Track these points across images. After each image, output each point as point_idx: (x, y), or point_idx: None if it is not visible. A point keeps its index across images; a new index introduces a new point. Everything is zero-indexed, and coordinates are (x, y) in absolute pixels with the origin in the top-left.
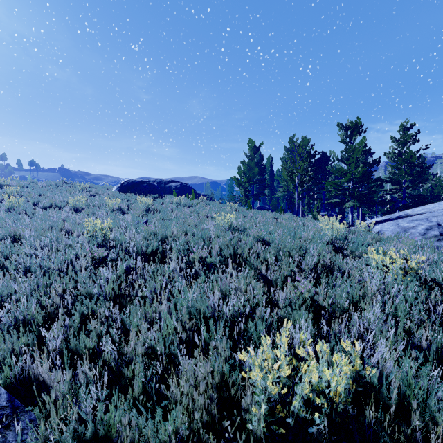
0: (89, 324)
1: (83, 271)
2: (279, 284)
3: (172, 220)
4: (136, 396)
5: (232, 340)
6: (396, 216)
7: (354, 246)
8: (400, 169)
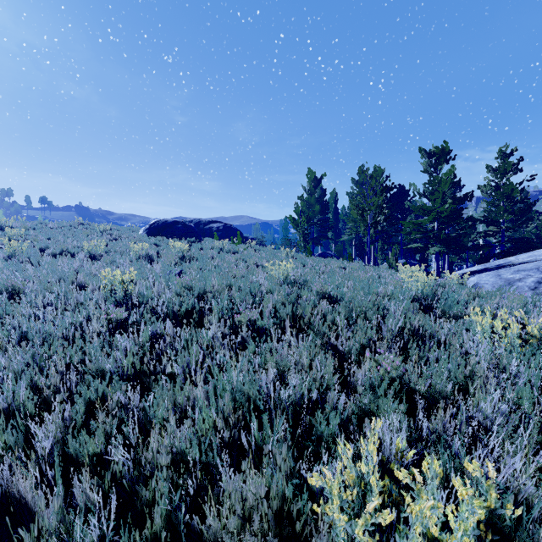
0: (97, 415)
1: (95, 339)
2: (354, 357)
3: (213, 270)
4: (157, 532)
5: (294, 439)
6: (495, 265)
7: (447, 304)
8: (498, 205)
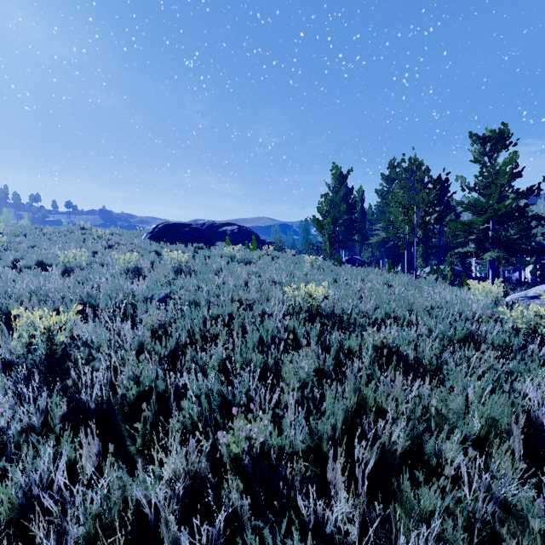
0: None
1: None
2: None
3: (212, 293)
4: None
5: None
6: None
7: None
8: None
